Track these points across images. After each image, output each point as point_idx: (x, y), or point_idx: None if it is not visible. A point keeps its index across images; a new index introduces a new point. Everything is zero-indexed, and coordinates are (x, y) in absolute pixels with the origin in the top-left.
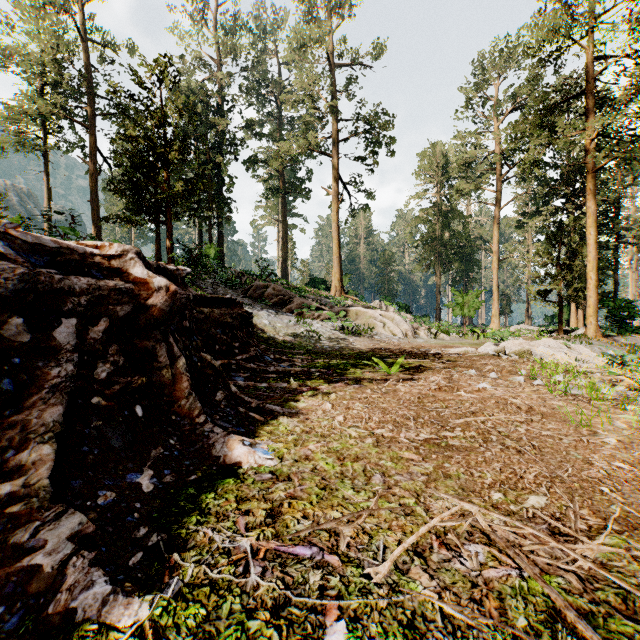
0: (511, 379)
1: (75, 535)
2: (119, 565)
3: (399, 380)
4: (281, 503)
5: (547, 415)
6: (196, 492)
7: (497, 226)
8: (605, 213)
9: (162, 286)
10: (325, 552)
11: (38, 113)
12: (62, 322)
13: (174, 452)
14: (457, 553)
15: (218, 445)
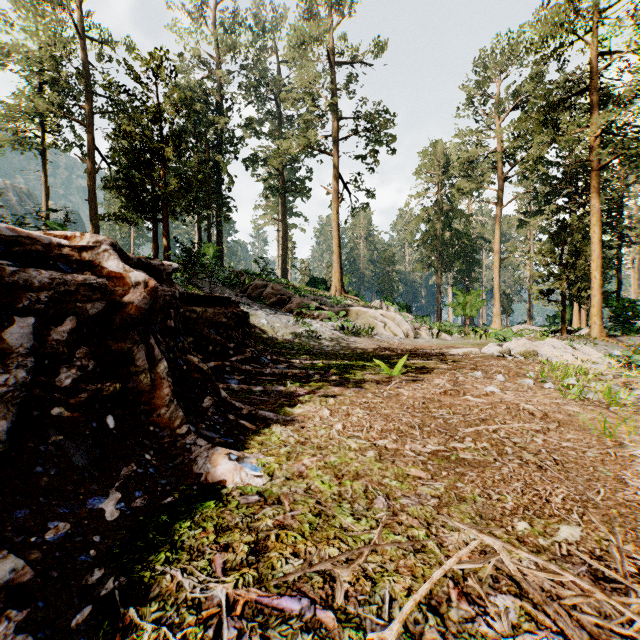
0: (519, 382)
1: (5, 587)
2: (58, 626)
3: (401, 383)
4: (267, 535)
5: (564, 423)
6: (169, 519)
7: (499, 225)
8: (608, 212)
9: (140, 281)
10: (317, 605)
11: (35, 111)
12: (15, 321)
13: (149, 469)
14: (481, 608)
15: (200, 460)
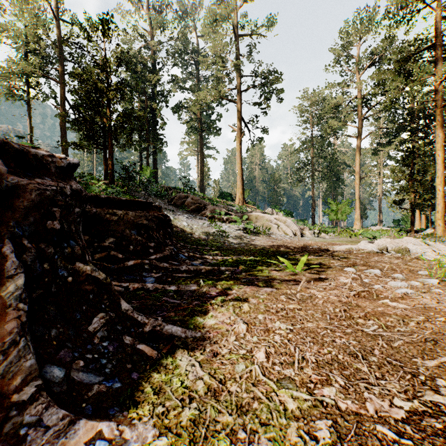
0: (421, 280)
1: None
2: None
3: (308, 281)
4: None
5: None
6: None
7: (359, 153)
8: None
9: None
10: None
11: (22, 72)
12: None
13: None
14: None
15: None
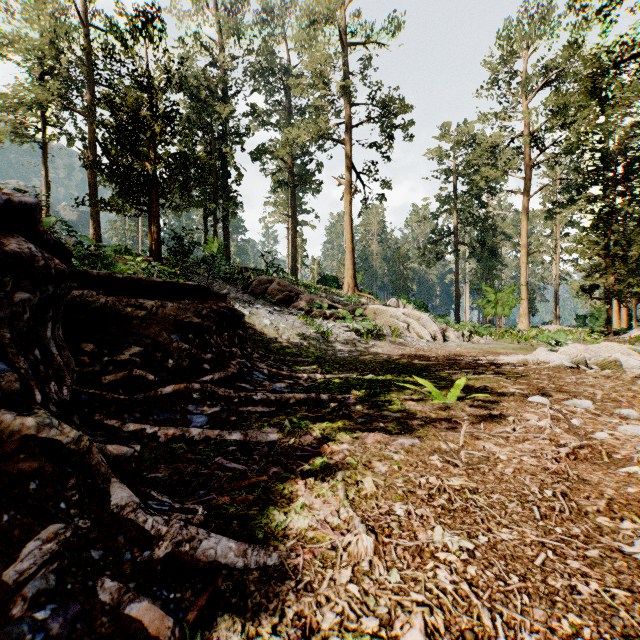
0: None
1: None
2: None
3: (473, 423)
4: None
5: None
6: None
7: (526, 217)
8: None
9: None
10: None
11: (33, 101)
12: None
13: None
14: None
15: None
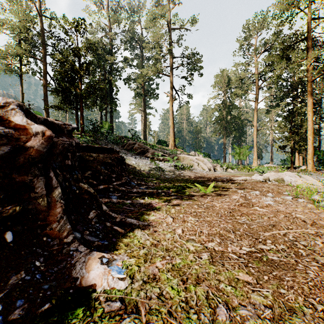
0: (282, 197)
1: None
2: None
3: (213, 198)
4: None
5: None
6: None
7: (256, 112)
8: (313, 105)
9: (39, 132)
10: None
11: (16, 54)
12: None
13: (36, 275)
14: None
15: (78, 265)
